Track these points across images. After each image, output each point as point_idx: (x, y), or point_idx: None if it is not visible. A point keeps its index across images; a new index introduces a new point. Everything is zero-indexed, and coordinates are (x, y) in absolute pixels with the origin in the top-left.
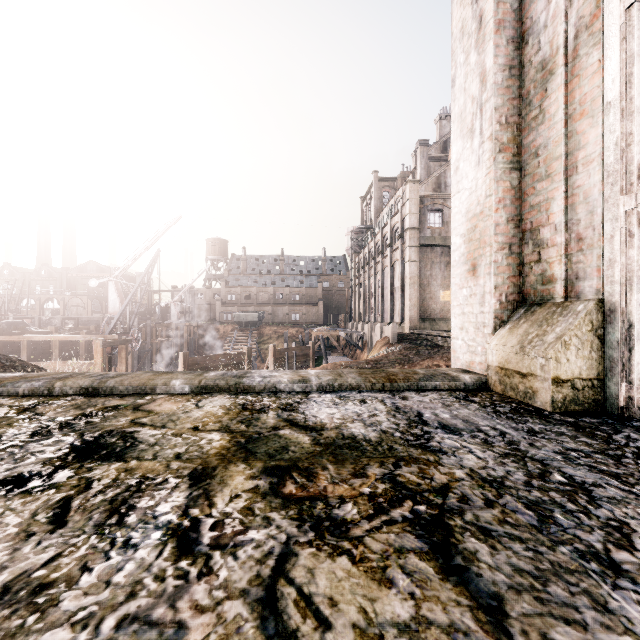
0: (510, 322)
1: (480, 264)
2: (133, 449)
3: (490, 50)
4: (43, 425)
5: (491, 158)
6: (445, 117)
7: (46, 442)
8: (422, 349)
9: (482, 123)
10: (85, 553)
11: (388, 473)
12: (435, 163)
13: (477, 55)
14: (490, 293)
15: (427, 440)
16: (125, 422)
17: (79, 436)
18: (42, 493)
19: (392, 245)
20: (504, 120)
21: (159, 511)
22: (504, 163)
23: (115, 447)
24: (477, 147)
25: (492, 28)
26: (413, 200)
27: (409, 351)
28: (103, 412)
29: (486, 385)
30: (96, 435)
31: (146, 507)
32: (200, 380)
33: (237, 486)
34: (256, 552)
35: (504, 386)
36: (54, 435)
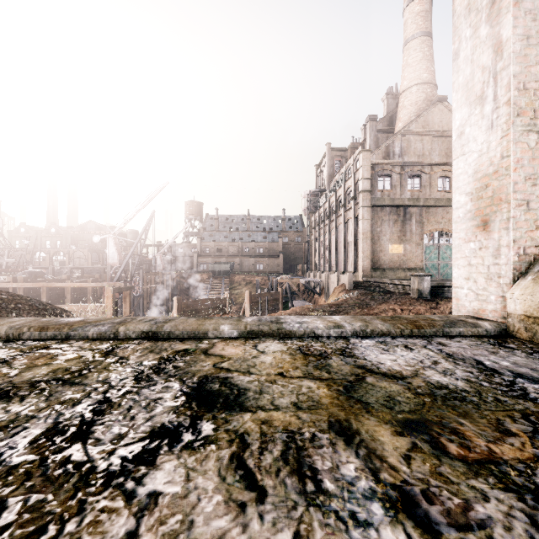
0: (531, 273)
1: (494, 220)
2: (245, 397)
3: (508, 22)
4: (137, 370)
5: (509, 121)
6: (391, 95)
7: (156, 388)
8: (376, 295)
9: (496, 90)
10: (324, 533)
11: (533, 430)
12: (383, 135)
13: (489, 28)
14: (508, 246)
15: (523, 391)
16: (209, 367)
17: (181, 382)
18: (205, 449)
19: (345, 206)
20: (522, 86)
21: (347, 475)
22: (522, 126)
23: (226, 395)
24: (489, 112)
25: (511, 1)
26: (366, 167)
27: (365, 296)
28: (179, 356)
29: (506, 331)
30: (196, 381)
31: (328, 469)
32: (245, 325)
33: (395, 444)
34: (515, 537)
35: (532, 333)
36: (157, 381)
